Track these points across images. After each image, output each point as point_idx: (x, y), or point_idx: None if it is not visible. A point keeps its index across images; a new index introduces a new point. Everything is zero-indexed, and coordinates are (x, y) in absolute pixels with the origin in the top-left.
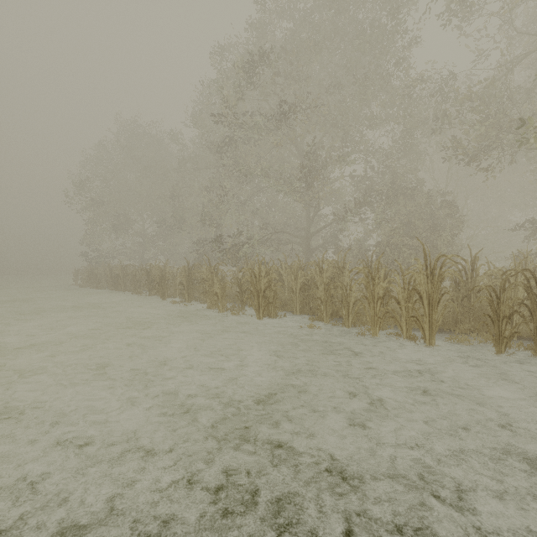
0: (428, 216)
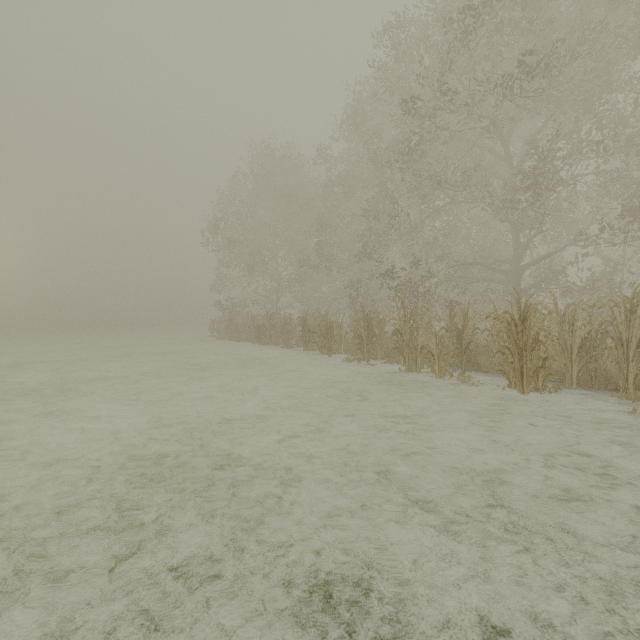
0: None
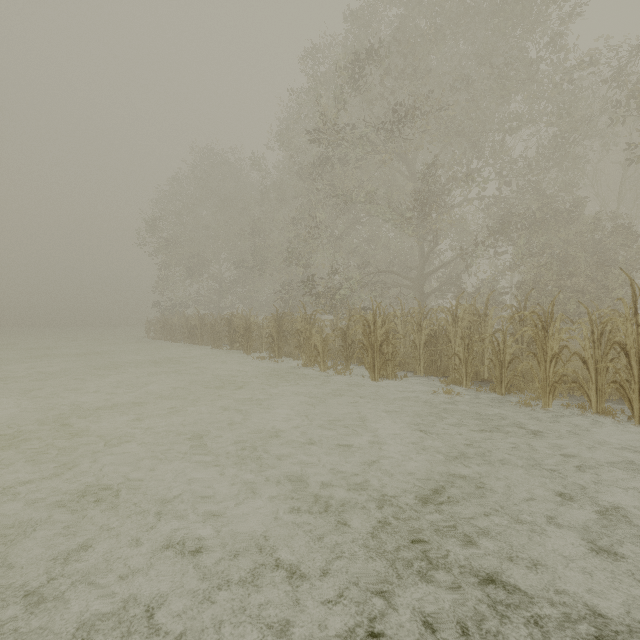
0: (591, 246)
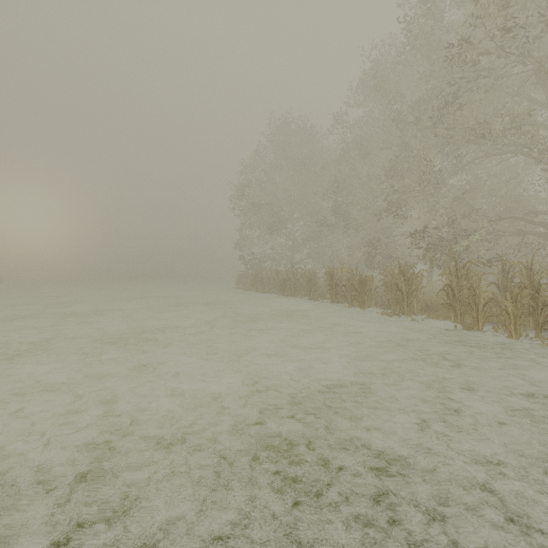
0: None
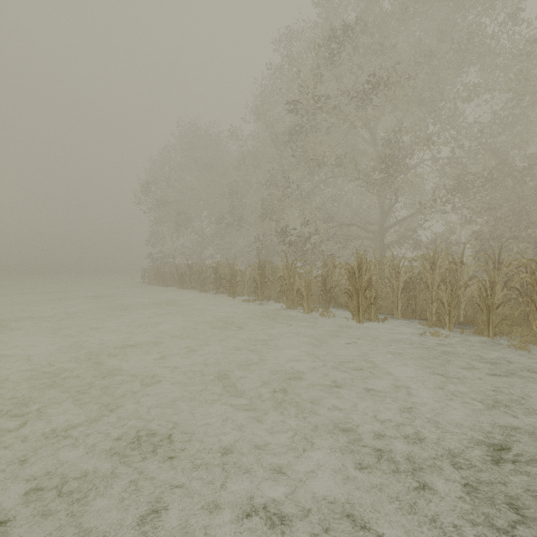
0: None
